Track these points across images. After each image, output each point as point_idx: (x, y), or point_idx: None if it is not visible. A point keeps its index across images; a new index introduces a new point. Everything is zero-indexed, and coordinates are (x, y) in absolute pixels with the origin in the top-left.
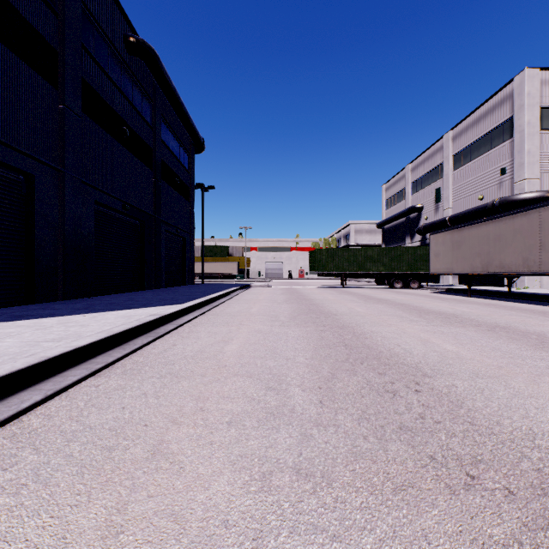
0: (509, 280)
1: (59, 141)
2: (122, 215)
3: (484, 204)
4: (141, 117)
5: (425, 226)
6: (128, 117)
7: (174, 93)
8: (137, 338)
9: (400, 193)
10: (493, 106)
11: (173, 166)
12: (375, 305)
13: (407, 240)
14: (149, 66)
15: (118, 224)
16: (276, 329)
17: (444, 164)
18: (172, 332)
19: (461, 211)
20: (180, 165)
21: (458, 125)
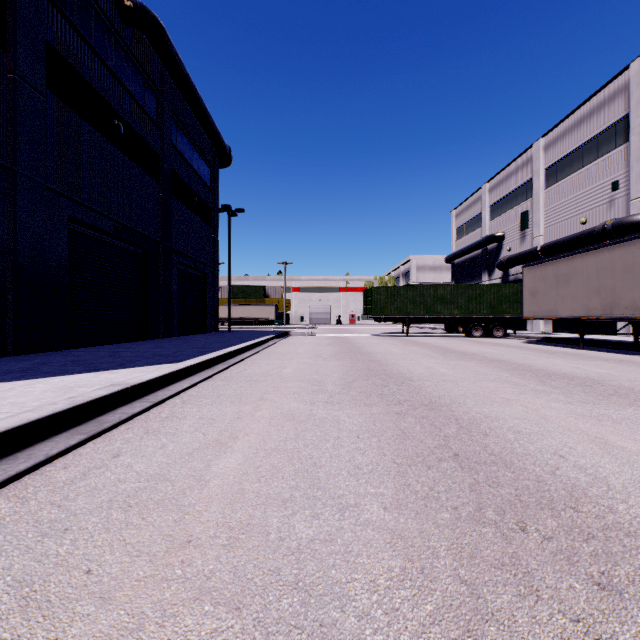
0: (636, 327)
1: (7, 125)
2: (115, 240)
3: (590, 228)
4: (142, 110)
5: (508, 259)
6: (122, 107)
7: (189, 83)
8: (51, 438)
9: (474, 219)
10: (601, 103)
11: (190, 181)
12: (462, 363)
13: (484, 277)
14: (153, 42)
15: (109, 251)
16: (319, 411)
17: (533, 180)
18: (137, 418)
19: (555, 239)
20: (199, 181)
21: (552, 131)
